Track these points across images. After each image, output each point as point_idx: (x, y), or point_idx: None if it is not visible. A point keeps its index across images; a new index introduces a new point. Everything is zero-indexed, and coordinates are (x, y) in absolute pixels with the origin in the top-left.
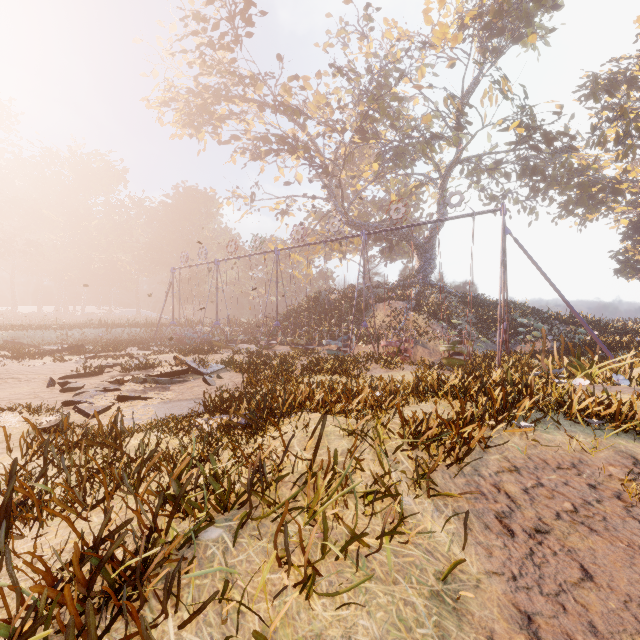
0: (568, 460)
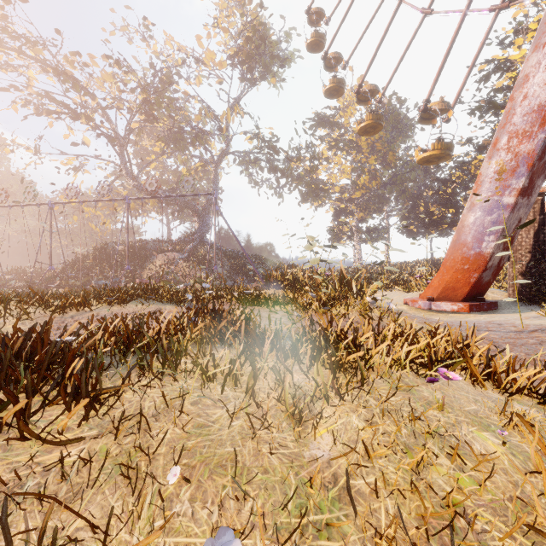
0: (130, 313)
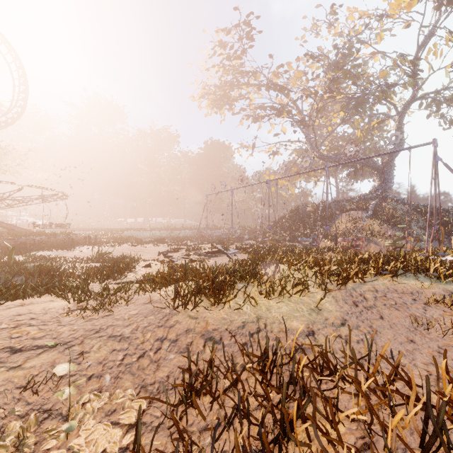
0: (410, 291)
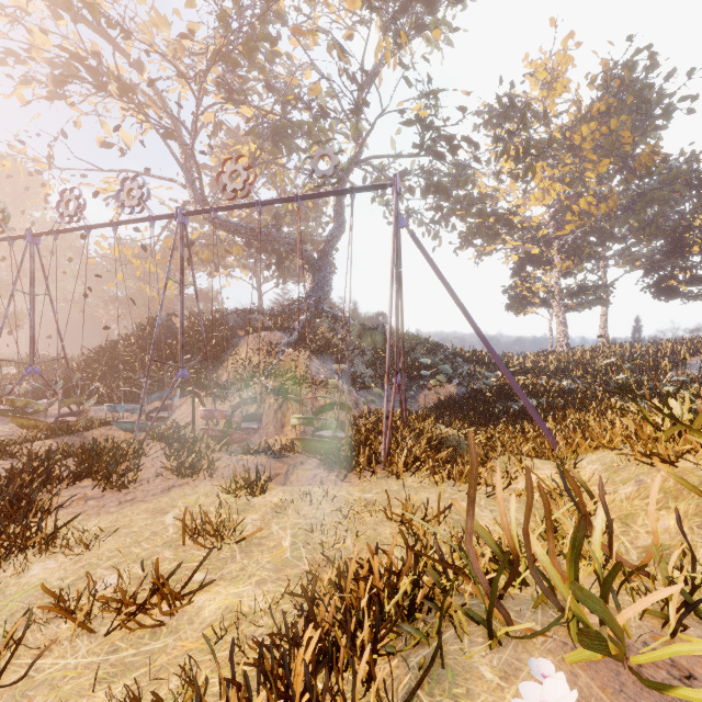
0: None
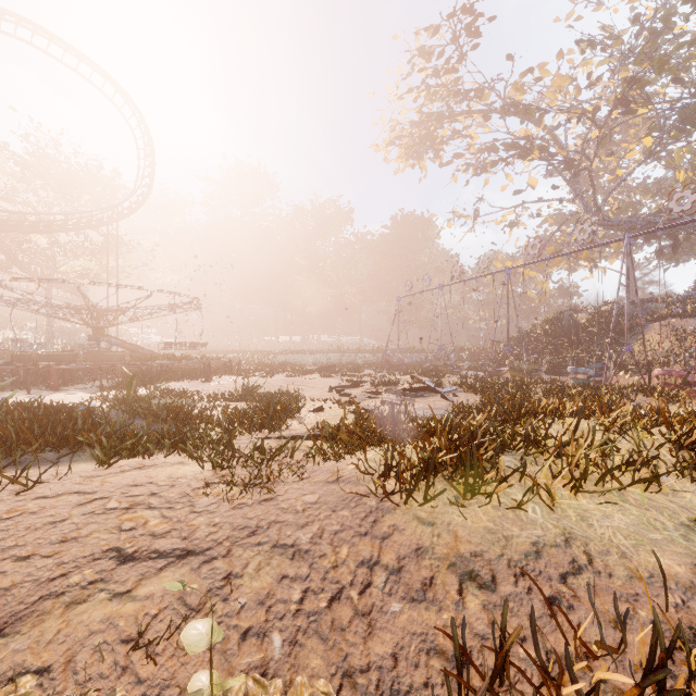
0: None
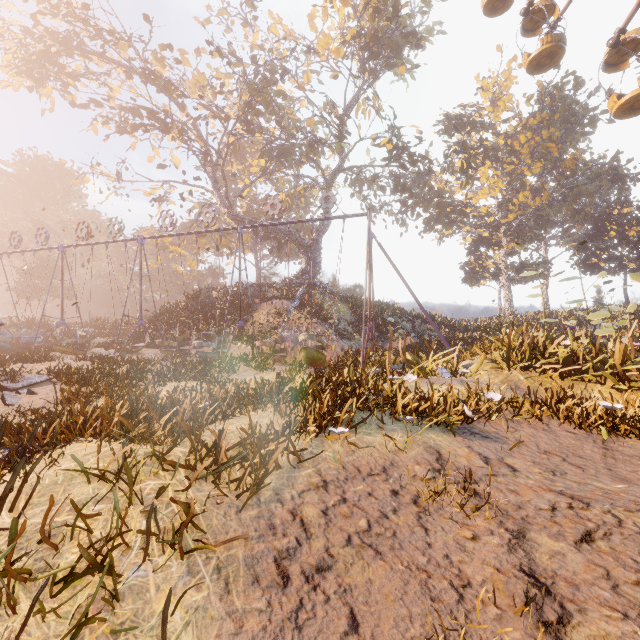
0: (381, 464)
